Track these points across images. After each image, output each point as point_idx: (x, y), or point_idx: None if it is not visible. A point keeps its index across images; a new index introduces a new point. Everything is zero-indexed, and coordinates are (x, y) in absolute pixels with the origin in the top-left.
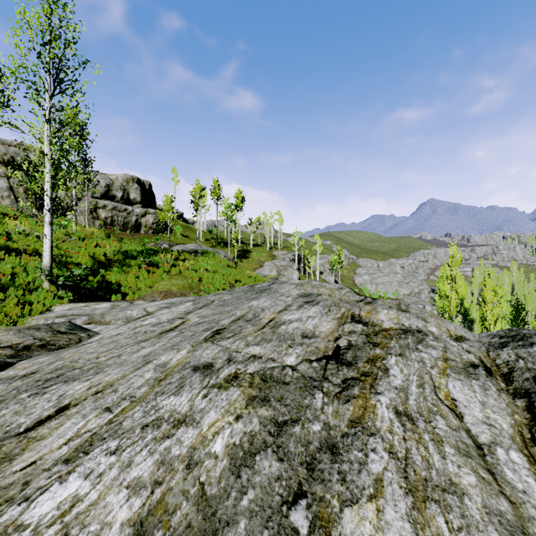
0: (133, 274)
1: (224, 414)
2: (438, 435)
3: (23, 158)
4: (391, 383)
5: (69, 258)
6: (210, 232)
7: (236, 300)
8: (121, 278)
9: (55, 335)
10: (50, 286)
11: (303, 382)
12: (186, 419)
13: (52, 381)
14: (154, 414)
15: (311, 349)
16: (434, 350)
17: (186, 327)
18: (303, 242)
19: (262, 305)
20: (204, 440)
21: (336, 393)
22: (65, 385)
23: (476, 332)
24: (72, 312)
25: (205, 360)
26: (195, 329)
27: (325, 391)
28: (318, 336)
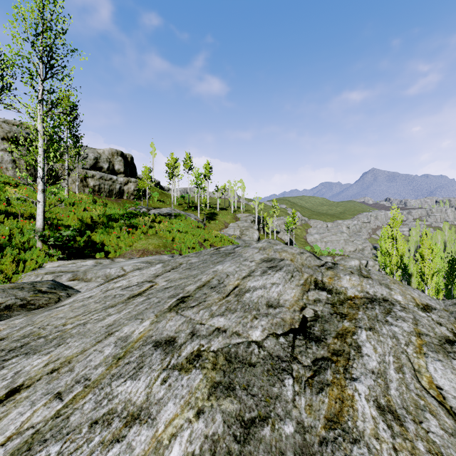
0: (115, 234)
1: (183, 407)
2: (434, 444)
3: (24, 135)
4: (366, 366)
5: (60, 221)
6: (183, 197)
7: (202, 263)
8: (104, 238)
9: (36, 294)
10: (43, 246)
11: (270, 363)
12: (141, 413)
13: (14, 352)
14: (106, 405)
15: (276, 321)
16: (404, 322)
17: (153, 292)
18: (262, 206)
19: (227, 270)
20: (159, 447)
21: (307, 378)
22: (25, 359)
23: (414, 285)
24: (60, 269)
25: (168, 334)
26: (161, 295)
27: (295, 375)
28: (283, 305)
